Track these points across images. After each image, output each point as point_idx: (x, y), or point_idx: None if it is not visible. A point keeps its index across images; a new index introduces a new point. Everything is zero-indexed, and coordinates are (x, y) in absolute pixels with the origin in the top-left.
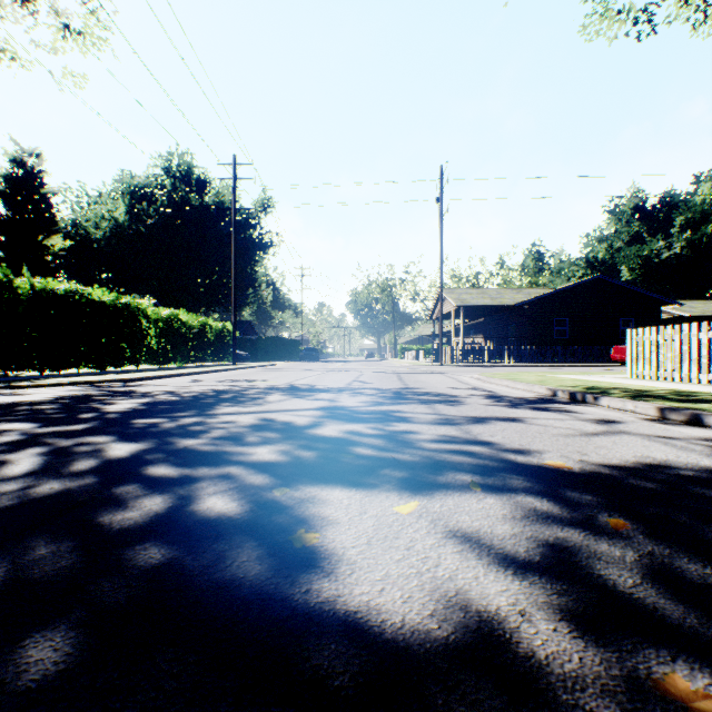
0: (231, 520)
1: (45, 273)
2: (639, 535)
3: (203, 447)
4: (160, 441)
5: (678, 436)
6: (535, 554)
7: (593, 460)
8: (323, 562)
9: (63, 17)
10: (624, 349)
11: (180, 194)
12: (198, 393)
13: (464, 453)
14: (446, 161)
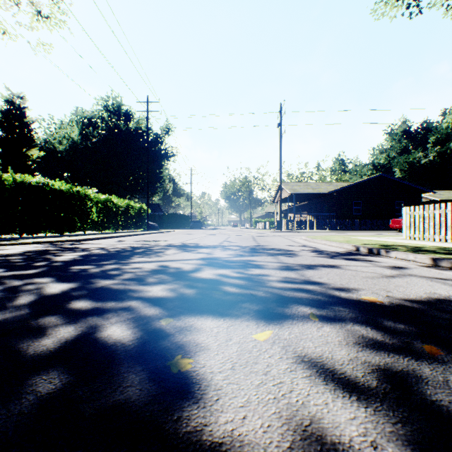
0: (124, 346)
1: (27, 172)
2: (451, 360)
3: (115, 286)
4: (86, 281)
5: (450, 278)
6: (372, 379)
7: (396, 295)
8: (194, 387)
9: (37, 7)
10: (398, 221)
11: (114, 122)
12: (120, 248)
13: (302, 290)
14: (284, 100)
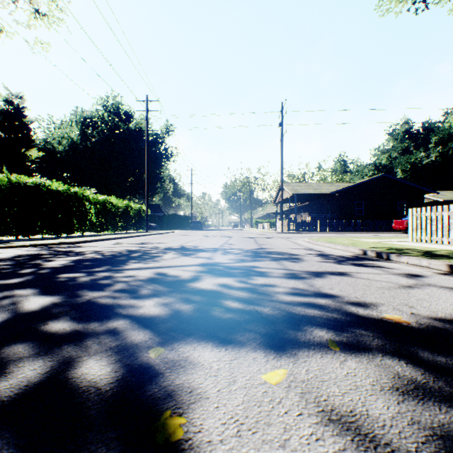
0: (99, 393)
1: (26, 173)
2: None
3: (102, 300)
4: (71, 294)
5: None
6: None
7: (422, 313)
8: None
9: (35, 4)
10: (401, 222)
11: (114, 122)
12: (116, 252)
13: (314, 306)
14: (285, 99)
